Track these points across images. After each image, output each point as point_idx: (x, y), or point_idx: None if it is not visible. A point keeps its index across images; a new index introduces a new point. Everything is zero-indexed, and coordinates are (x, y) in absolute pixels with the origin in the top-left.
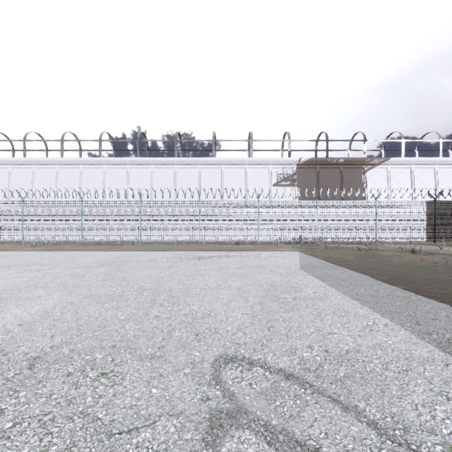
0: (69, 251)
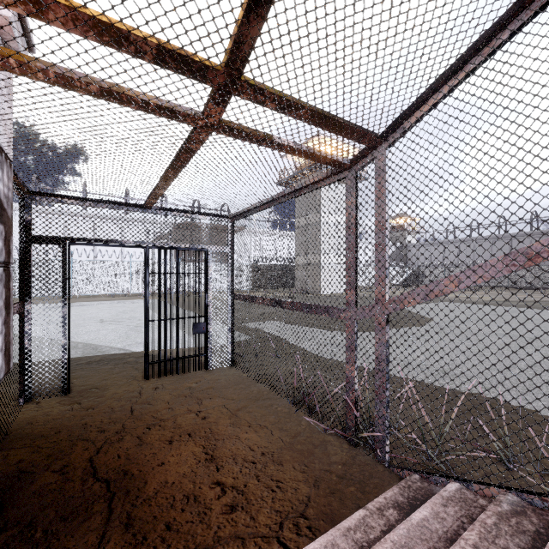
0: None
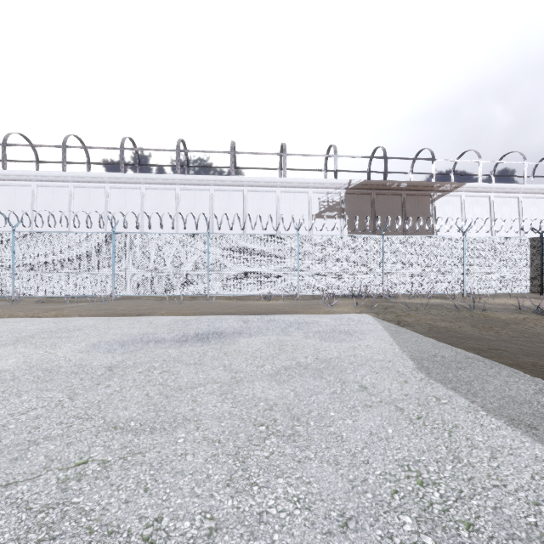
0: None
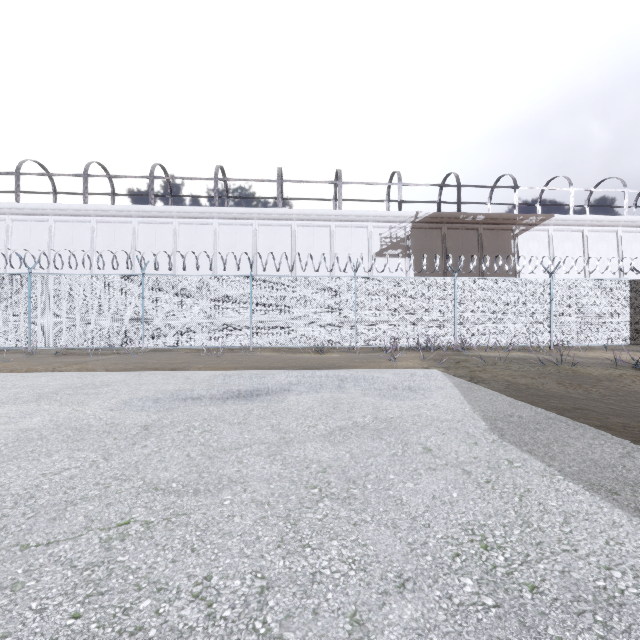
0: None
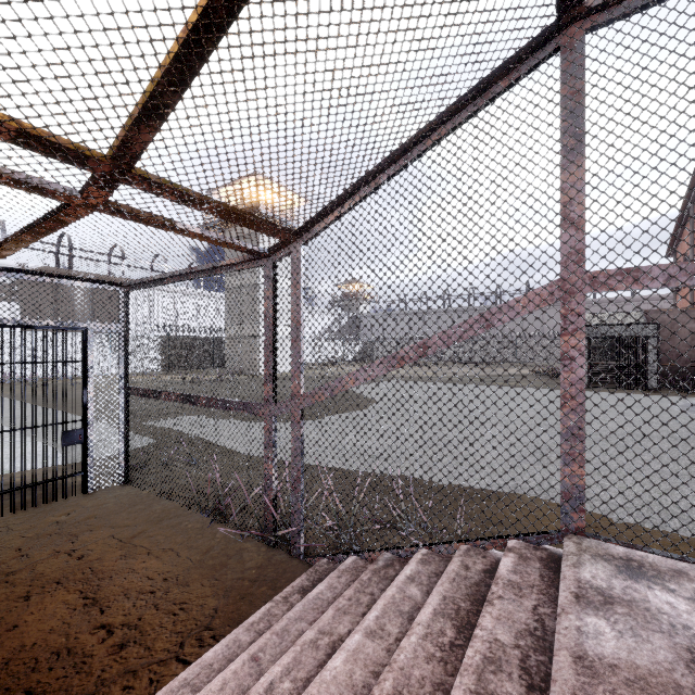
0: None
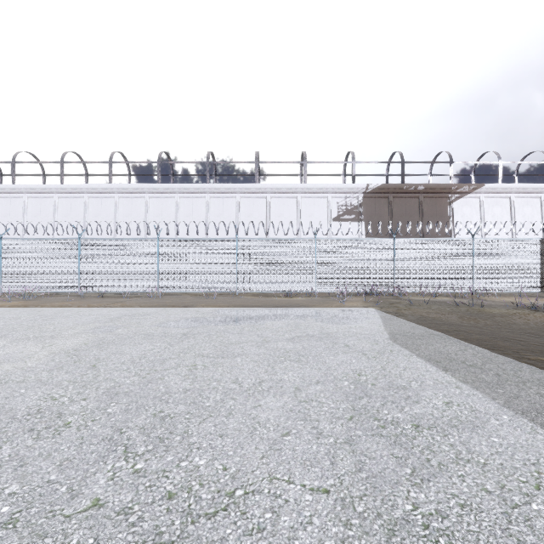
0: (50, 308)
